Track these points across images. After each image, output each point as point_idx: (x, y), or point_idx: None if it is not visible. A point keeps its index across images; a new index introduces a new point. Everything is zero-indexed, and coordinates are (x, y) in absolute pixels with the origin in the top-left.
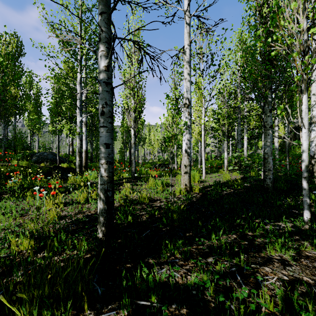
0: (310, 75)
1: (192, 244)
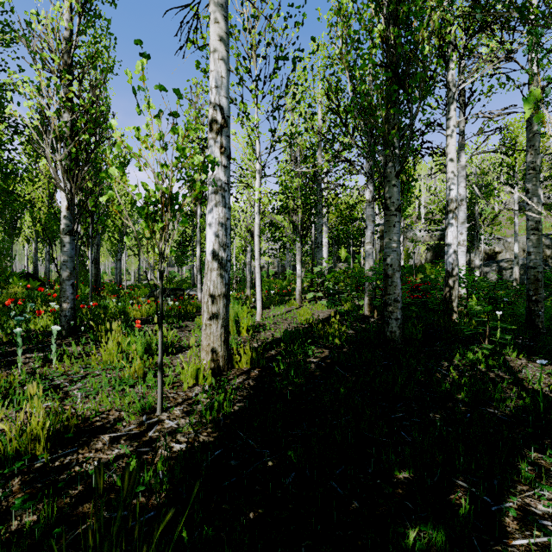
0: None
1: None
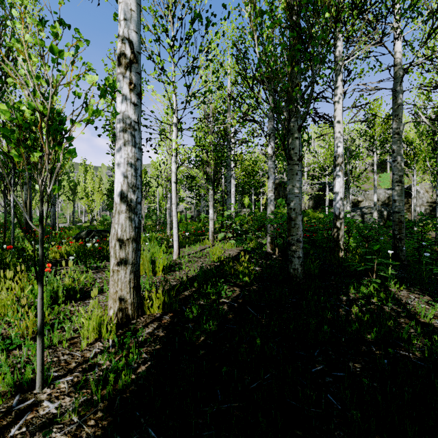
0: None
1: None
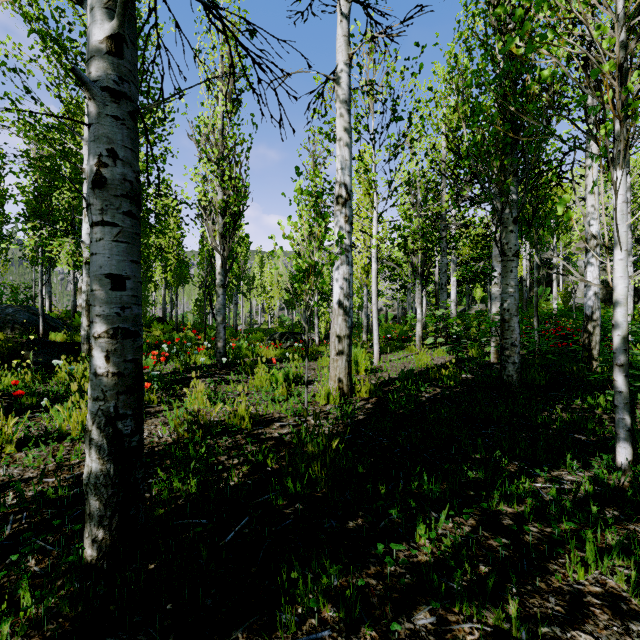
0: (638, 121)
1: (365, 559)
